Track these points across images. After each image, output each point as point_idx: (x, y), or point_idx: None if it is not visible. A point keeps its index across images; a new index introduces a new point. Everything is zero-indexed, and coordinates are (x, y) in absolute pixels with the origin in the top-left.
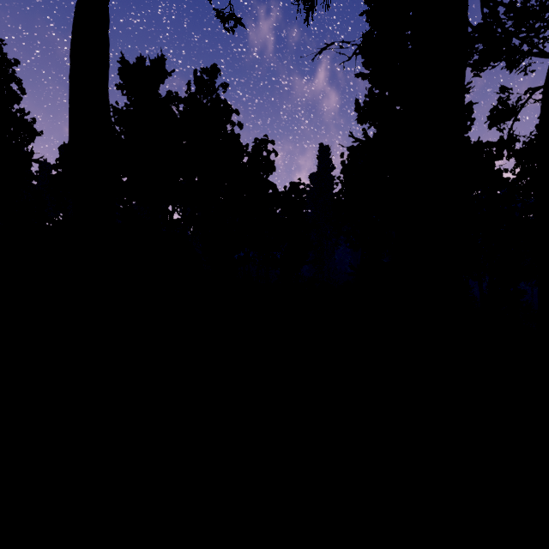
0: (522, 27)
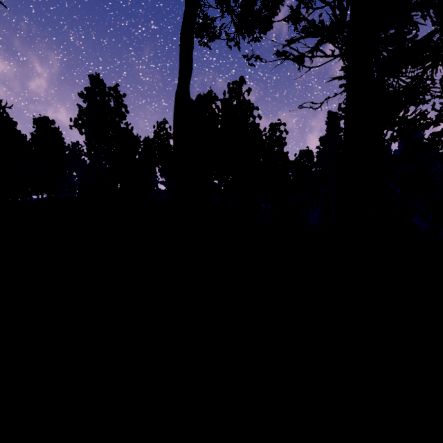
0: None
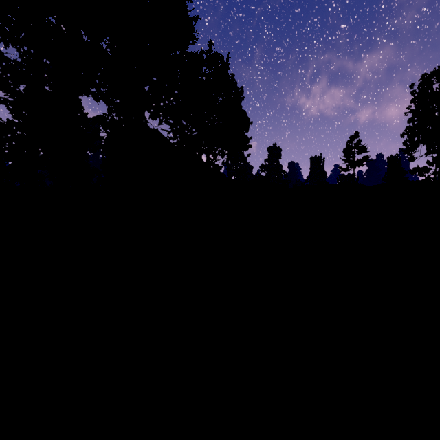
0: (110, 124)
